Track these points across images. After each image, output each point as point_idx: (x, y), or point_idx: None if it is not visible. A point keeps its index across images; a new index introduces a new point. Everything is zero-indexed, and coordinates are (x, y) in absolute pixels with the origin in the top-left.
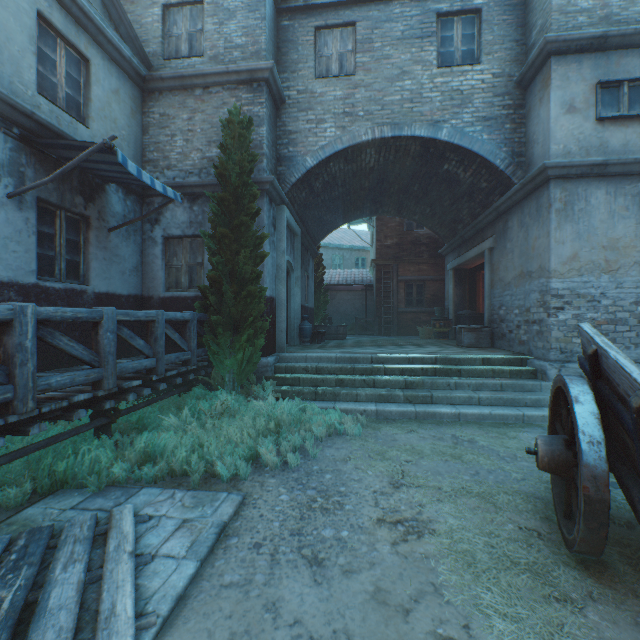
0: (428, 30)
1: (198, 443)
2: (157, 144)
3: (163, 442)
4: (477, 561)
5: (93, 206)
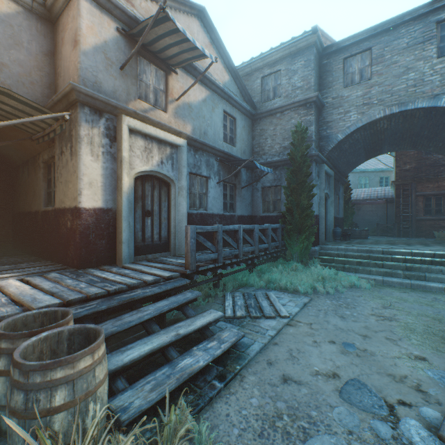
0: (428, 36)
1: (288, 279)
2: (258, 144)
3: (274, 277)
4: (415, 330)
5: (237, 179)
